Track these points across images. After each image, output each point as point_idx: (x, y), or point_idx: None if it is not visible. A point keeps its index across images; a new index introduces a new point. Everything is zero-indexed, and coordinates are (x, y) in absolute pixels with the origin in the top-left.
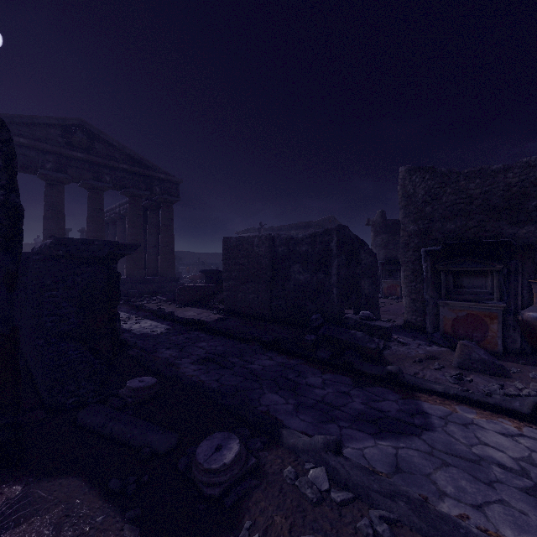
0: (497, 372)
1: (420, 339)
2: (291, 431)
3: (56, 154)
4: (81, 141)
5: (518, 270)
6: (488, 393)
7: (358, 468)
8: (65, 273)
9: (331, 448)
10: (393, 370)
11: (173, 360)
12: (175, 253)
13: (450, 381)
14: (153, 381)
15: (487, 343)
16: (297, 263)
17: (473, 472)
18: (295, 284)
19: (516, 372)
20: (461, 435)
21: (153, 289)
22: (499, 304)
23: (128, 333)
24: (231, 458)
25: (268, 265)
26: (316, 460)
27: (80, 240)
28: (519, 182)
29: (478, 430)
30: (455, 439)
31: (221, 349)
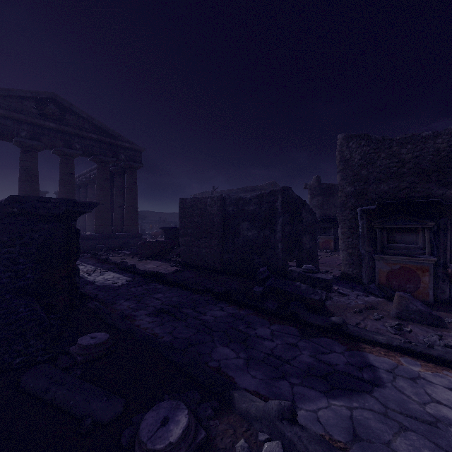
0: (433, 323)
1: (358, 290)
2: (243, 393)
3: (30, 124)
4: (54, 112)
5: (447, 227)
6: (430, 344)
7: (317, 441)
8: (22, 230)
9: (286, 416)
10: (337, 321)
11: (130, 312)
12: (140, 213)
13: (390, 331)
14: (105, 337)
15: (419, 294)
16: (245, 221)
17: (433, 438)
18: (244, 240)
19: (450, 322)
20: (411, 392)
21: (119, 243)
22: (431, 258)
23: (91, 285)
24: (177, 435)
25: (220, 223)
26: (271, 430)
27: (35, 198)
28: (448, 147)
29: (427, 384)
30: (406, 396)
31: (176, 300)
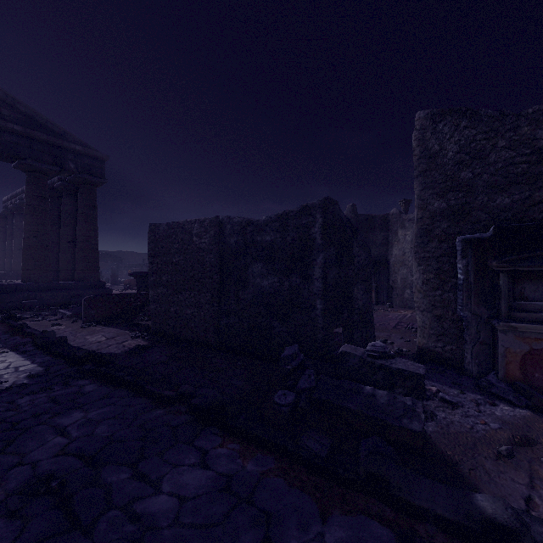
0: None
1: (468, 388)
2: None
3: None
4: None
5: None
6: None
7: None
8: None
9: None
10: (502, 519)
11: None
12: (116, 254)
13: None
14: None
15: None
16: (258, 261)
17: None
18: (255, 294)
19: None
20: None
21: (65, 297)
22: None
23: None
24: None
25: (214, 264)
26: None
27: None
28: None
29: None
30: None
31: (105, 433)
